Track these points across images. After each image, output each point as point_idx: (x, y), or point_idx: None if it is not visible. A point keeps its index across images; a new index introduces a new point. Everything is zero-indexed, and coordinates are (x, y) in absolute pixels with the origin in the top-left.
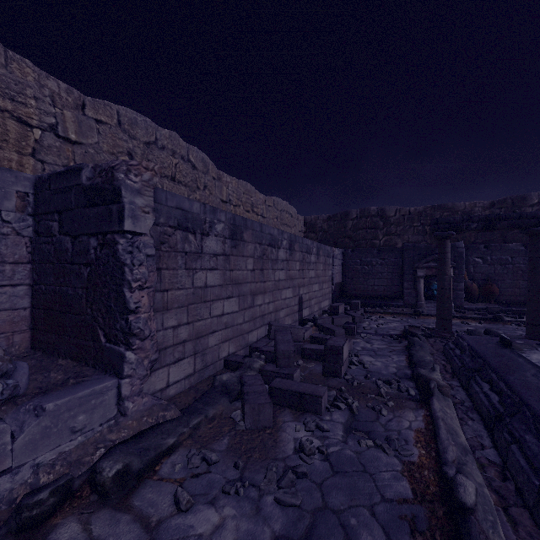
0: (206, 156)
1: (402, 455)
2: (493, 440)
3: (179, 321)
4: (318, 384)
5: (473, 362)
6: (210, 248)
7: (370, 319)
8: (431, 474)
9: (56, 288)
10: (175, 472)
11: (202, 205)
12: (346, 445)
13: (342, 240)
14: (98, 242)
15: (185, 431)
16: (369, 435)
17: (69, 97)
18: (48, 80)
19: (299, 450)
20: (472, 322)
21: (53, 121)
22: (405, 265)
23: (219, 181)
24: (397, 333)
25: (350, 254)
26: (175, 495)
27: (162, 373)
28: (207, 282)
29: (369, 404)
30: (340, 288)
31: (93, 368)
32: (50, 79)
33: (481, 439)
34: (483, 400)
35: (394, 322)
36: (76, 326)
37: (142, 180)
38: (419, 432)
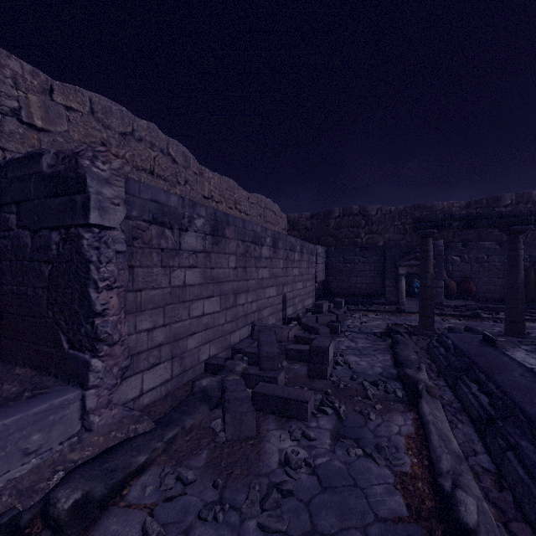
0: (187, 150)
1: (393, 465)
2: (485, 445)
3: (154, 323)
4: (303, 387)
5: (459, 361)
6: (189, 244)
7: (354, 317)
8: (425, 486)
9: (14, 289)
10: (145, 495)
11: (181, 198)
12: (334, 455)
13: (325, 238)
14: (60, 237)
15: (158, 446)
16: (358, 443)
17: (34, 80)
18: (10, 60)
19: (285, 464)
20: (452, 319)
21: (15, 105)
22: (387, 263)
23: (201, 177)
24: (381, 331)
25: (333, 252)
26: (144, 527)
27: (135, 380)
28: (185, 280)
29: (357, 408)
30: (323, 286)
31: (54, 377)
32: (12, 59)
33: (473, 443)
34: (473, 402)
35: (377, 320)
36: (36, 330)
37: (111, 168)
38: (410, 438)
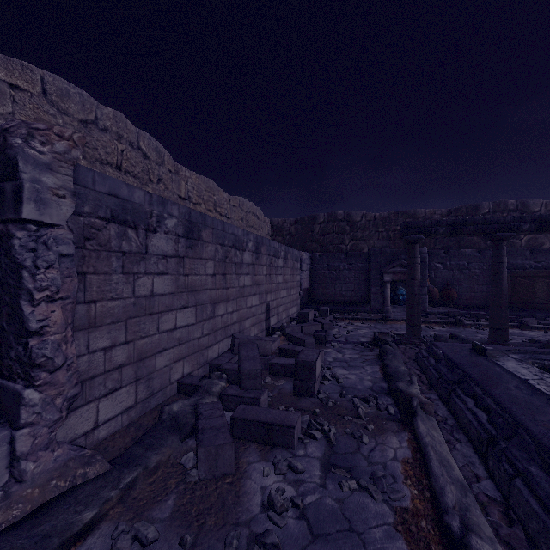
0: (160, 145)
1: (392, 499)
2: (486, 468)
3: (113, 340)
4: (289, 406)
5: (451, 373)
6: (158, 248)
7: (339, 326)
8: (430, 525)
9: None
10: None
11: (148, 194)
12: (325, 490)
13: (309, 244)
14: None
15: (112, 496)
16: (352, 473)
17: None
18: None
19: (268, 507)
20: (436, 326)
21: None
22: (372, 270)
23: (177, 175)
24: (368, 340)
25: (318, 258)
26: None
27: (87, 411)
28: (153, 289)
29: (348, 430)
30: (308, 294)
31: None
32: None
33: (474, 467)
34: (471, 419)
35: (363, 329)
36: None
37: (53, 151)
38: (407, 463)
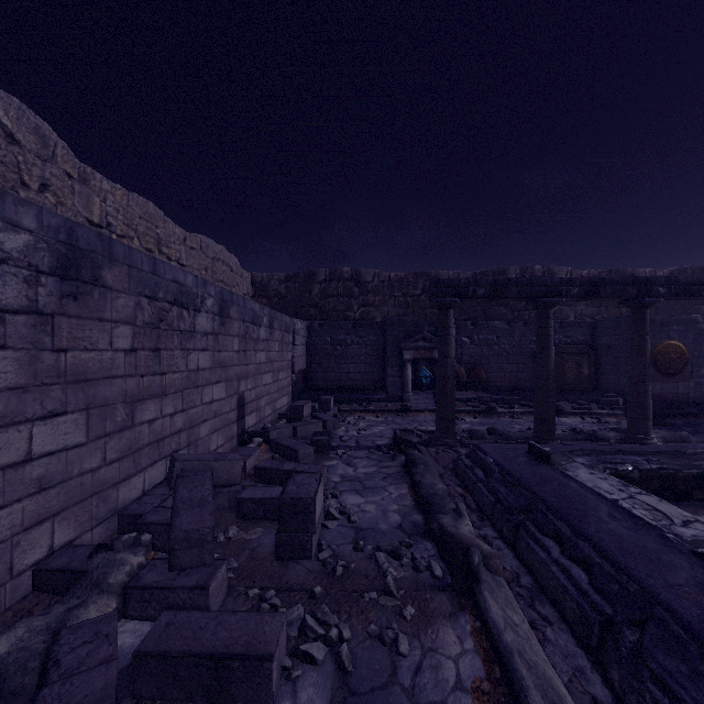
0: (47, 126)
1: None
2: (606, 680)
3: None
4: (267, 586)
5: (513, 494)
6: None
7: (348, 422)
8: None
9: None
10: None
11: None
12: None
13: (306, 309)
14: None
15: None
16: None
17: None
18: None
19: None
20: (467, 417)
21: None
22: (389, 345)
23: (84, 185)
24: (387, 443)
25: (318, 329)
26: None
27: None
28: None
29: (373, 627)
30: (304, 378)
31: None
32: None
33: (586, 680)
34: (564, 582)
35: (379, 425)
36: None
37: None
38: (481, 694)
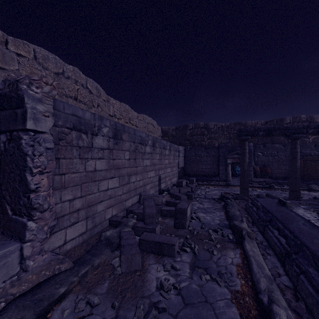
0: (99, 85)
1: (230, 285)
2: (284, 269)
3: (74, 195)
4: (171, 234)
5: (265, 216)
6: (98, 144)
7: (201, 189)
8: (251, 300)
9: None
10: (63, 317)
11: (93, 114)
12: (192, 280)
13: (183, 141)
14: (6, 138)
15: (74, 280)
16: (207, 271)
17: None
18: None
19: (160, 288)
20: (258, 189)
21: None
22: (220, 156)
23: (108, 103)
24: (217, 197)
25: (189, 150)
26: None
27: (60, 234)
28: (96, 167)
29: (205, 247)
30: (183, 170)
31: (2, 234)
32: None
33: (277, 269)
34: (276, 242)
35: (215, 190)
36: None
37: (42, 91)
38: (238, 266)
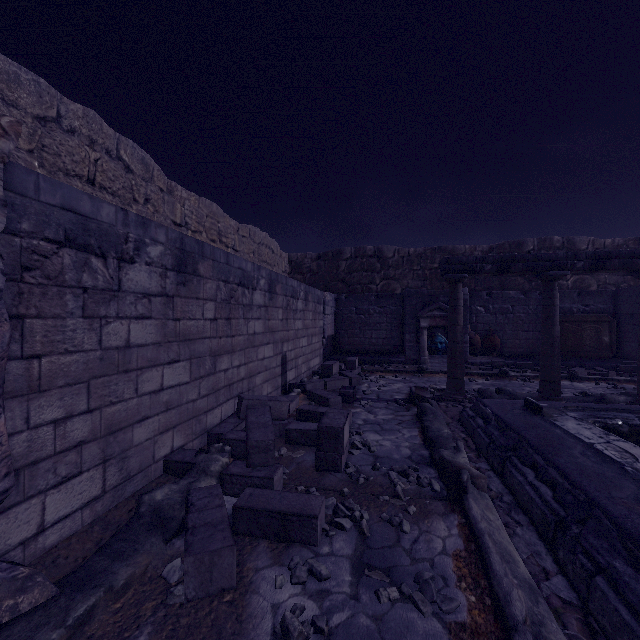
0: (148, 156)
1: (444, 612)
2: (556, 560)
3: (68, 408)
4: (310, 486)
5: (504, 437)
6: (137, 283)
7: (370, 380)
8: None
9: None
10: None
11: (121, 211)
12: (358, 603)
13: (334, 283)
14: None
15: (53, 639)
16: (391, 576)
17: None
18: None
19: (282, 636)
20: (479, 379)
21: None
22: (407, 314)
23: (170, 196)
24: (403, 397)
25: (344, 300)
26: None
27: (26, 510)
28: (130, 338)
29: (385, 515)
30: (332, 342)
31: None
32: None
33: (540, 558)
34: (533, 496)
35: (397, 383)
36: None
37: None
38: (459, 558)
